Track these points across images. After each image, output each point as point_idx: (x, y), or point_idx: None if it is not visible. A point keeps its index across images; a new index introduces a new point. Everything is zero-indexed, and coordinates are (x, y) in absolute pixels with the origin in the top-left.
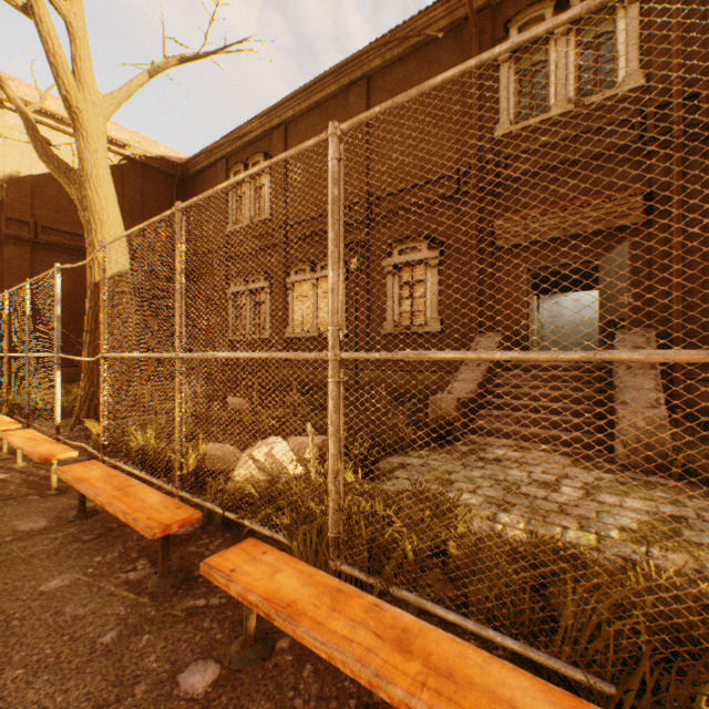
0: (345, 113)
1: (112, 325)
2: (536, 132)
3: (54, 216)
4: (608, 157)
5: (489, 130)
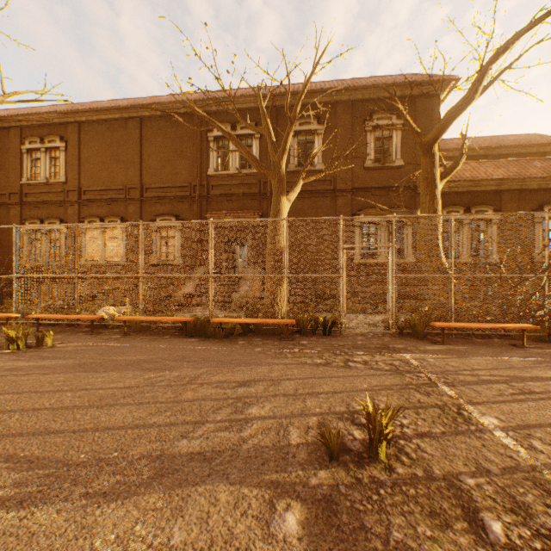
0: (126, 132)
1: None
2: (225, 177)
3: None
4: (250, 196)
5: (205, 170)
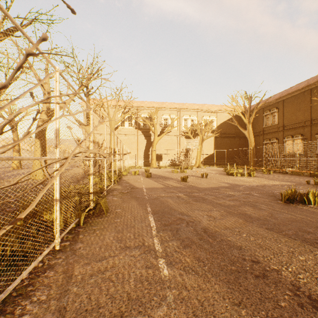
0: (302, 97)
1: (253, 154)
2: None
3: (223, 130)
4: None
5: None
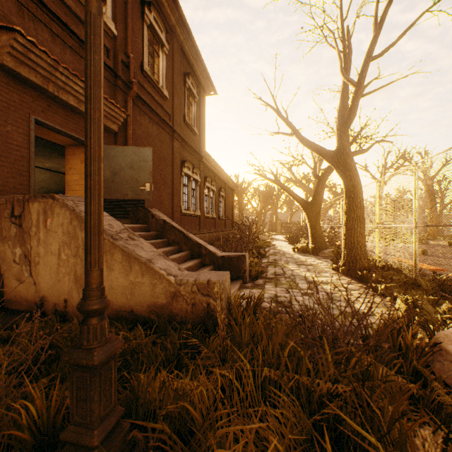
0: None
1: None
2: None
3: None
4: None
5: None
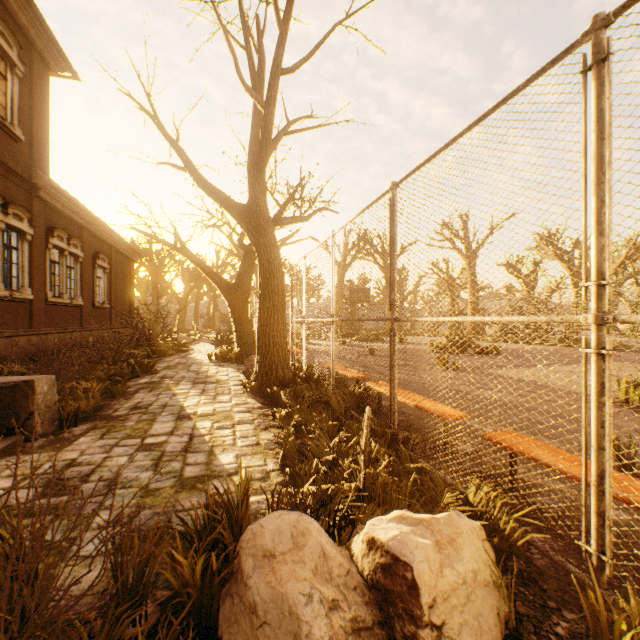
0: None
1: None
2: None
3: None
4: None
5: None
